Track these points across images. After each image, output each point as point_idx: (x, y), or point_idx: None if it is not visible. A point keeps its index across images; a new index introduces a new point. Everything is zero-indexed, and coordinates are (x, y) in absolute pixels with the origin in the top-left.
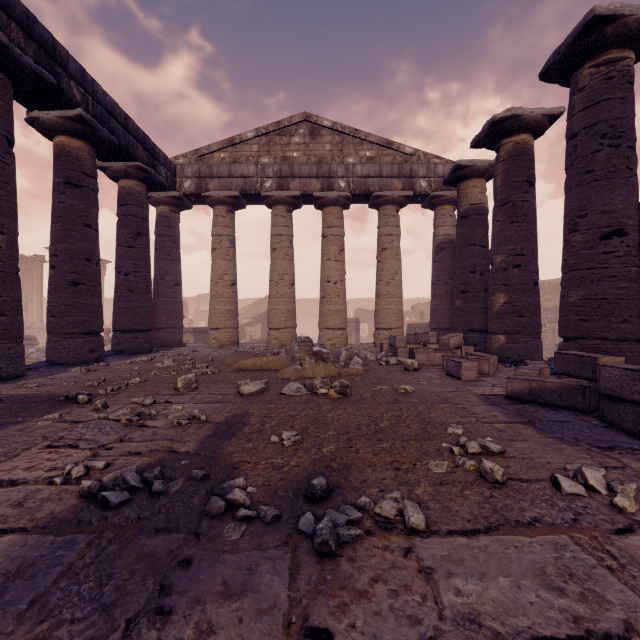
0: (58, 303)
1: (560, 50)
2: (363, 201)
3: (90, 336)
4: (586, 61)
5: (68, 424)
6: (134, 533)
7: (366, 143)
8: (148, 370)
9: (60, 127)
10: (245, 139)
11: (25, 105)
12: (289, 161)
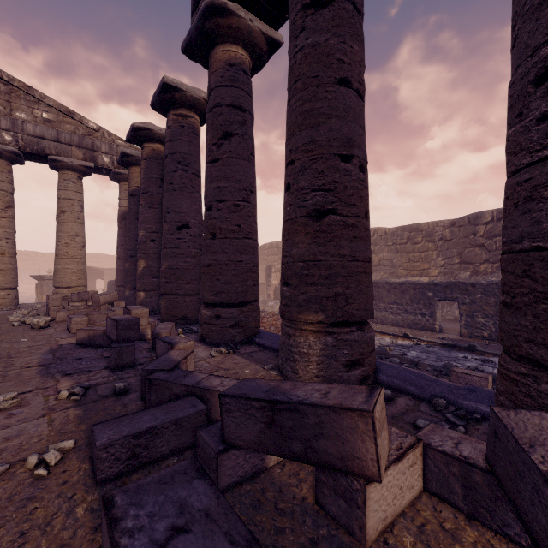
0: None
1: (156, 95)
2: (41, 160)
3: None
4: (171, 109)
5: None
6: None
7: (43, 104)
8: None
9: None
10: None
11: None
12: None
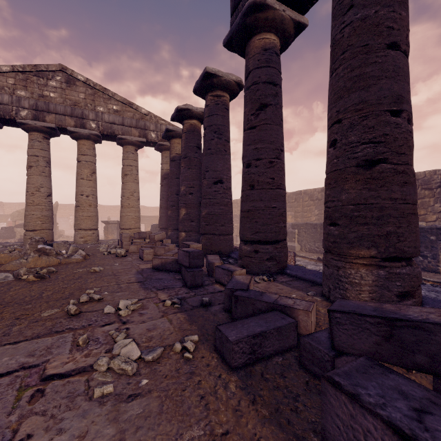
0: None
1: (198, 82)
2: (112, 139)
3: None
4: (209, 92)
5: None
6: None
7: (113, 99)
8: None
9: None
10: None
11: None
12: (46, 99)
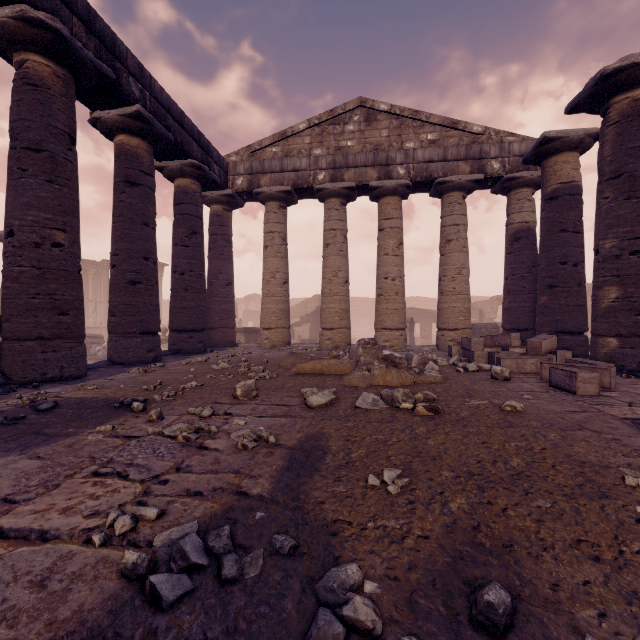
0: (118, 302)
1: None
2: (424, 189)
3: (148, 336)
4: None
5: (120, 440)
6: None
7: (427, 125)
8: (203, 372)
9: (120, 126)
10: (297, 131)
11: (88, 106)
12: (343, 151)
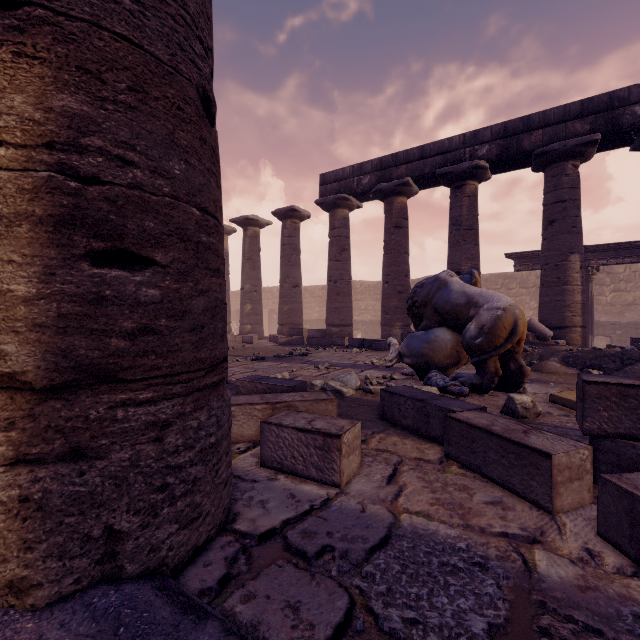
0: None
1: (282, 210)
2: None
3: None
4: (289, 219)
5: None
6: (278, 359)
7: None
8: None
9: None
10: None
11: None
12: None
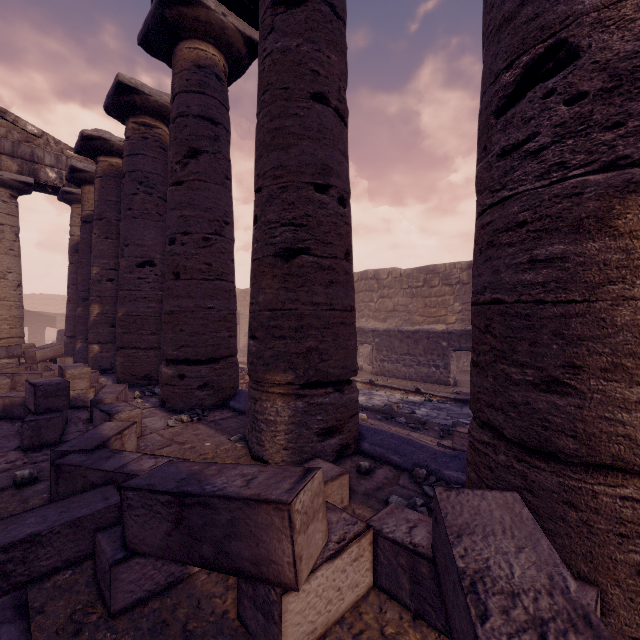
0: None
1: (109, 96)
2: None
3: None
4: (131, 116)
5: None
6: None
7: None
8: None
9: None
10: None
11: None
12: None
